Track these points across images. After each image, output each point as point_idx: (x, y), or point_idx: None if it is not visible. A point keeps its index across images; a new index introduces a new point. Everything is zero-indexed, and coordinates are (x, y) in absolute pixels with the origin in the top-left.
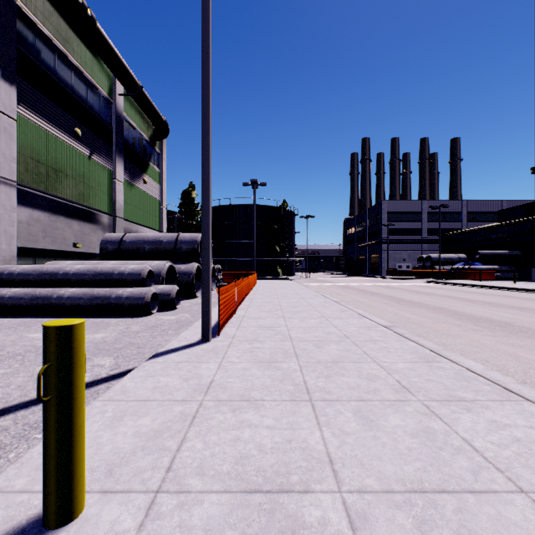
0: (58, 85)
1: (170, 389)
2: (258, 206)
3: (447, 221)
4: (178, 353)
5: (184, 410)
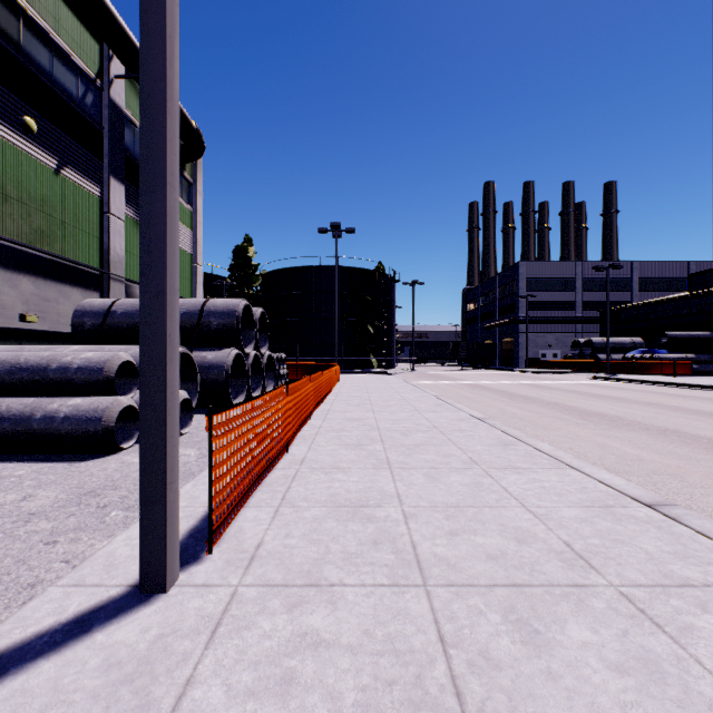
0: None
1: None
2: (343, 269)
3: (611, 291)
4: None
5: None
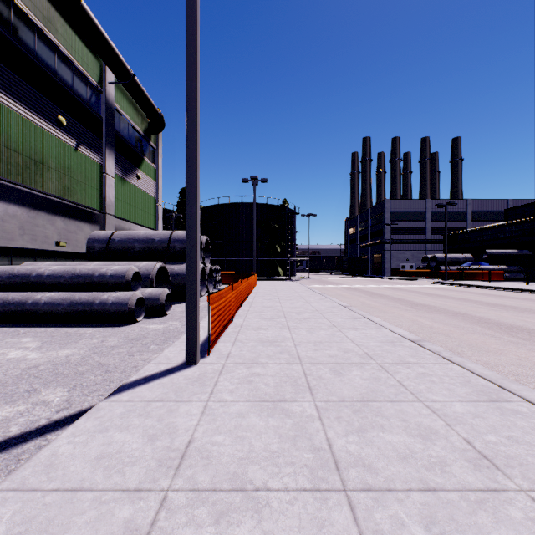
0: (39, 68)
1: (122, 459)
2: (258, 205)
3: (452, 221)
4: (152, 384)
5: (133, 516)
